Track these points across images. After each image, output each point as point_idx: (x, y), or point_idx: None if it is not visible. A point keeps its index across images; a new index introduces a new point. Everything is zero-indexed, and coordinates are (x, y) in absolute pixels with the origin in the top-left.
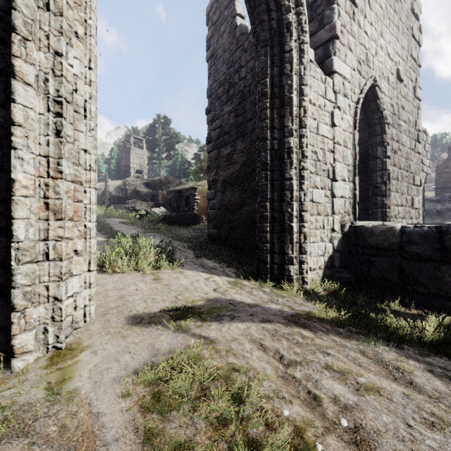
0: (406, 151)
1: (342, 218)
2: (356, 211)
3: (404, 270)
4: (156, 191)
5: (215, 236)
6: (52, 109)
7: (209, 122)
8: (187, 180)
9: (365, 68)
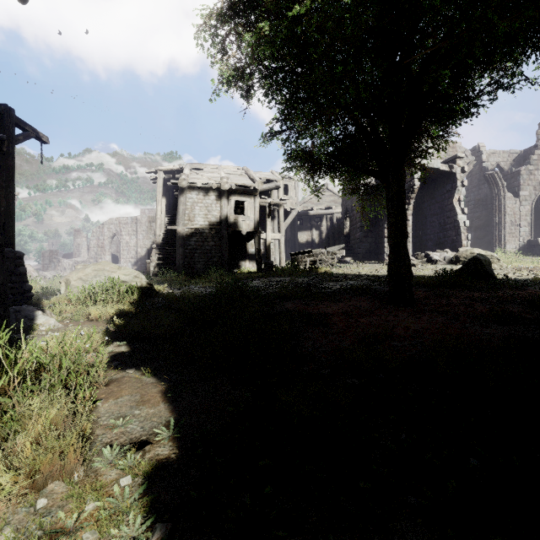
0: None
1: (524, 238)
2: (531, 236)
3: None
4: None
5: None
6: None
7: (467, 201)
8: None
9: (538, 187)
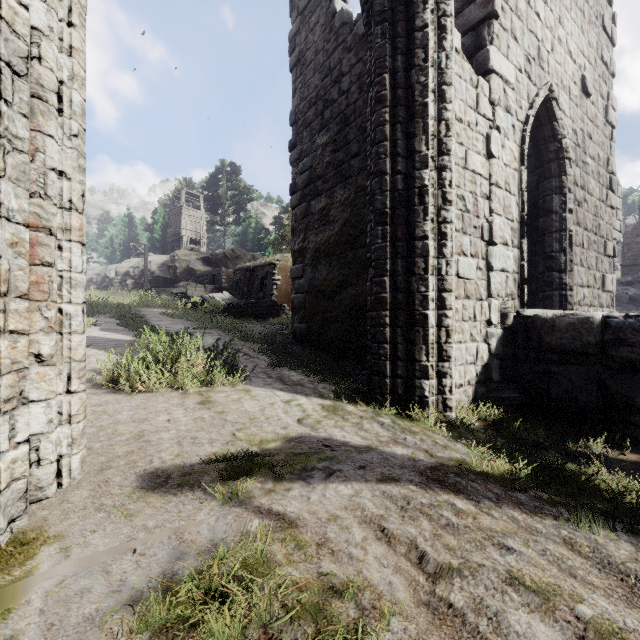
0: (594, 203)
1: (504, 304)
2: (523, 294)
3: (607, 387)
4: (218, 269)
5: (303, 334)
6: None
7: (294, 161)
8: (264, 254)
9: (536, 69)
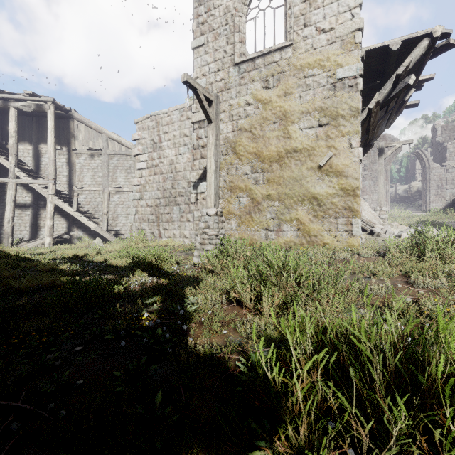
0: None
1: (450, 198)
2: None
3: None
4: None
5: None
6: (385, 192)
7: None
8: None
9: None
